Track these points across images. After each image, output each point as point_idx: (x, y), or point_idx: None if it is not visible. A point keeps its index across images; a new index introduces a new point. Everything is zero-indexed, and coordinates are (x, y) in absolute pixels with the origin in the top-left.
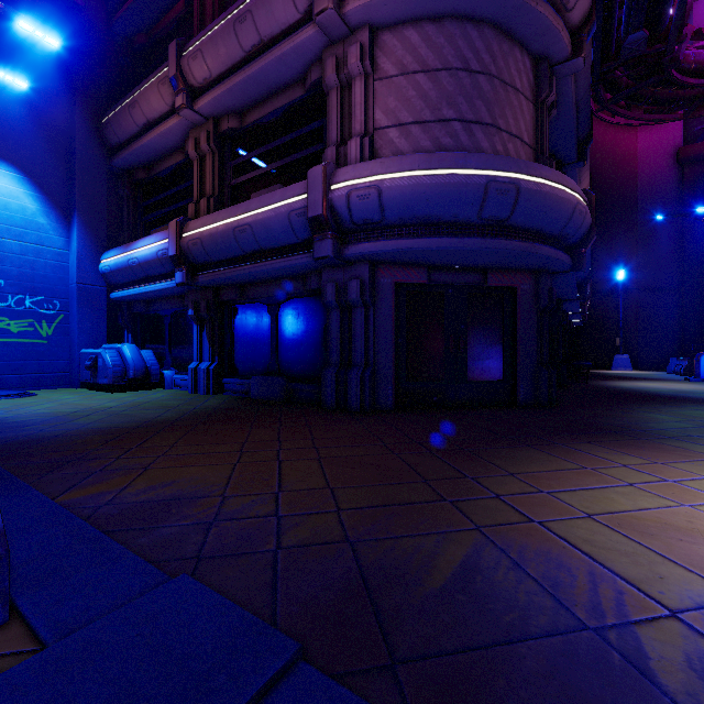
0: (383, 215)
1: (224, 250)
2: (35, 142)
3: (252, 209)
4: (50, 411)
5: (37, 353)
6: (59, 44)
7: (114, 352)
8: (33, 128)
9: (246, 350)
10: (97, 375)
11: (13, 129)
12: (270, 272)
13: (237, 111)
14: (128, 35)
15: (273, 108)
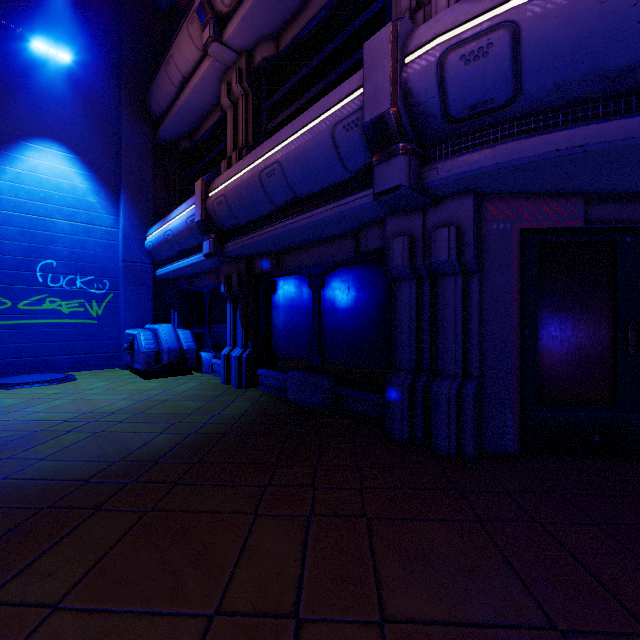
0: (517, 84)
1: (251, 206)
2: (86, 120)
3: (282, 139)
4: (41, 418)
5: (88, 333)
6: (109, 20)
7: (150, 334)
8: (84, 106)
9: (284, 335)
10: (134, 359)
11: (65, 109)
12: (307, 229)
13: (271, 34)
14: (173, 2)
15: (314, 10)
